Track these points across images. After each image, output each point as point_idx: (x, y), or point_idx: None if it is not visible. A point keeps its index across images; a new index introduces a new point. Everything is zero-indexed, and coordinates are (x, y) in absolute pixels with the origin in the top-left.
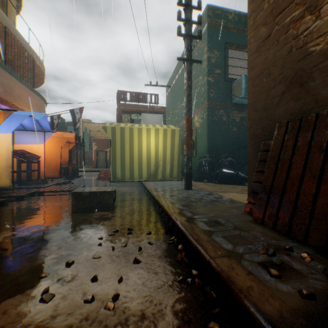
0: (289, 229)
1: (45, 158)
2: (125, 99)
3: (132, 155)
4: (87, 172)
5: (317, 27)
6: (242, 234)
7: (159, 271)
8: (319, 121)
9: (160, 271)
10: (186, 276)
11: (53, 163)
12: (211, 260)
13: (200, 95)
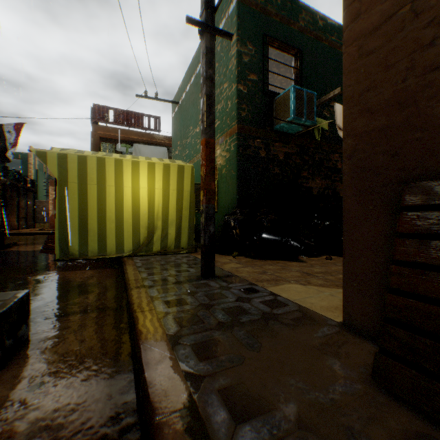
0: None
1: None
2: (106, 119)
3: (103, 208)
4: (36, 235)
5: None
6: None
7: None
8: None
9: None
10: None
11: None
12: None
13: (224, 113)
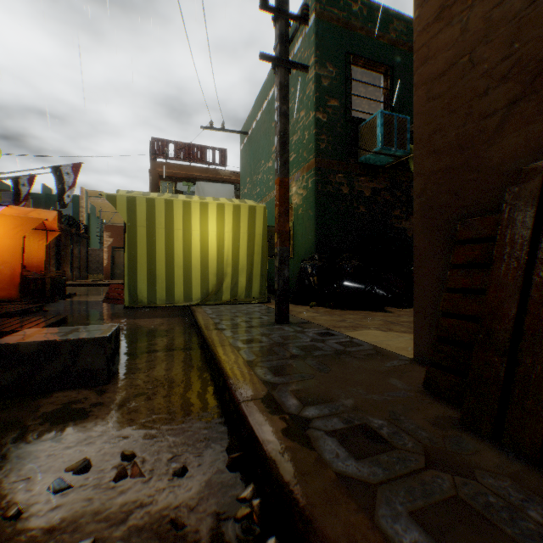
0: None
1: None
2: (166, 155)
3: (171, 253)
4: (91, 287)
5: None
6: (466, 495)
7: None
8: None
9: None
10: None
11: (6, 269)
12: None
13: (301, 145)
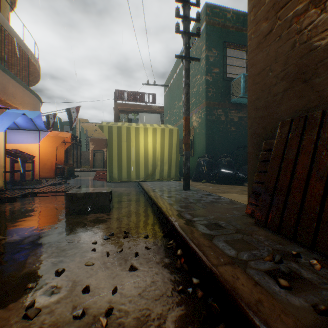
0: (294, 233)
1: (40, 158)
2: (123, 99)
3: (129, 154)
4: (84, 172)
5: (322, 21)
6: (245, 239)
7: (156, 280)
8: (326, 119)
9: (158, 279)
10: (186, 285)
11: (48, 163)
12: (213, 268)
13: (198, 94)
